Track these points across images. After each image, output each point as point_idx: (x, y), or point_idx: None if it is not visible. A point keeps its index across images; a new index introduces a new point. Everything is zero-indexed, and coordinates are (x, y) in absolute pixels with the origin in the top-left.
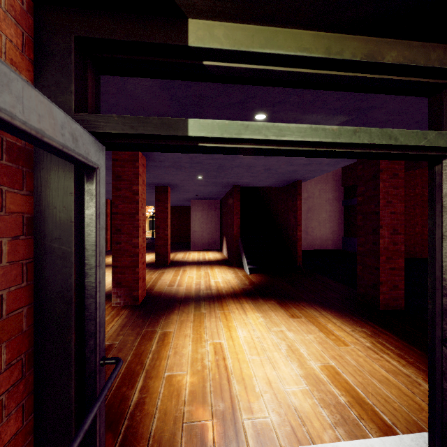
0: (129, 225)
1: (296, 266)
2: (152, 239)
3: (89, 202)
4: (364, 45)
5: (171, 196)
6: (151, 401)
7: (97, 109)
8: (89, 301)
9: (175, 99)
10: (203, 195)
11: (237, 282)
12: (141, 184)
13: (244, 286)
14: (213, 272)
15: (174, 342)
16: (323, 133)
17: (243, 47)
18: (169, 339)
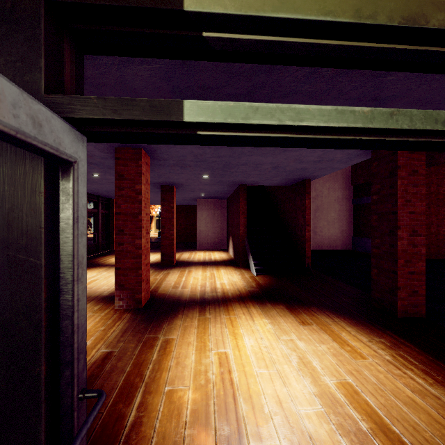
0: (132, 226)
1: (305, 267)
2: (159, 239)
3: (65, 204)
4: (403, 6)
5: (177, 195)
6: (149, 422)
7: (79, 94)
8: (64, 323)
9: (177, 91)
10: (209, 195)
11: (243, 284)
12: (144, 183)
13: (251, 288)
14: (219, 273)
15: (177, 351)
16: (351, 116)
17: (251, 11)
18: (171, 347)
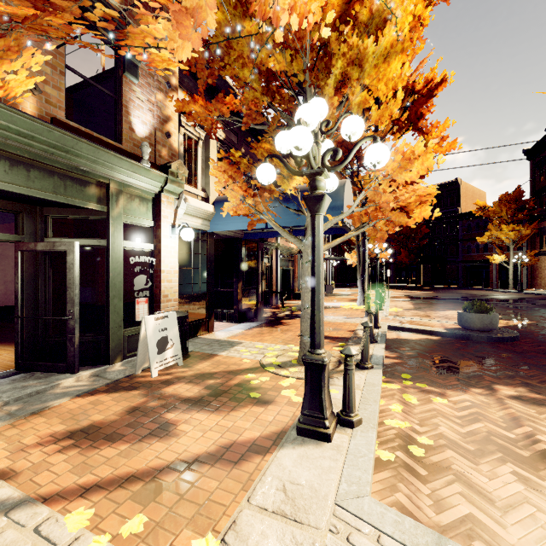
0: None
1: None
2: None
3: None
4: None
5: None
6: None
7: None
8: None
9: None
10: None
11: None
12: None
13: None
14: None
15: None
16: None
17: None
18: None
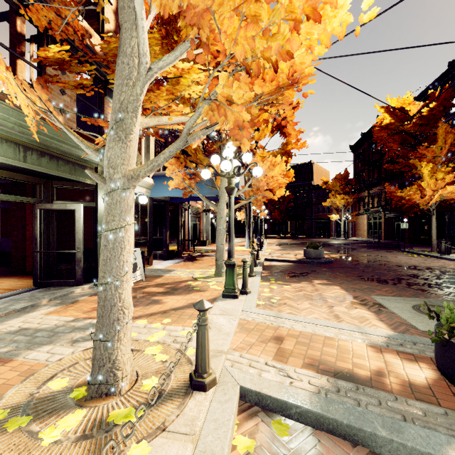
0: None
1: None
2: None
3: None
4: (9, 174)
5: None
6: None
7: None
8: None
9: None
10: None
11: None
12: None
13: None
14: None
15: None
16: None
17: None
18: None
